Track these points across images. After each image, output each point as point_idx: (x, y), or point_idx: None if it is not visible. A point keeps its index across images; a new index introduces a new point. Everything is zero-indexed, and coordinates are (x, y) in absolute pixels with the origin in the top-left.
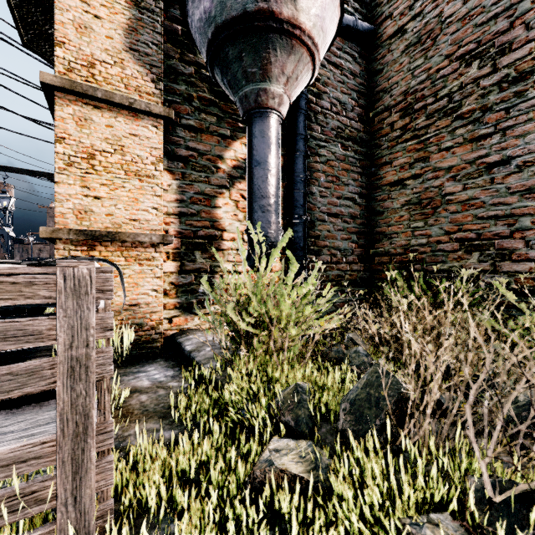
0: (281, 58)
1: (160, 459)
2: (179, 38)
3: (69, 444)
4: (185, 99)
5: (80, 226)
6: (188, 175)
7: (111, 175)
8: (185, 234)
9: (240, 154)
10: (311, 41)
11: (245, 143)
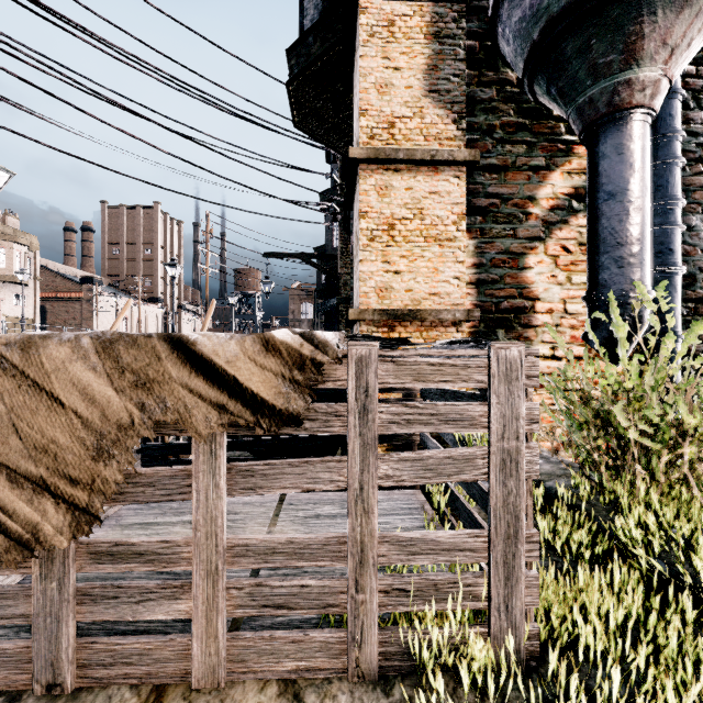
0: (663, 22)
1: (559, 592)
2: (476, 56)
3: (501, 544)
4: (484, 132)
5: (381, 306)
6: (488, 230)
7: (410, 245)
8: (485, 308)
9: (560, 188)
10: None
11: (568, 171)
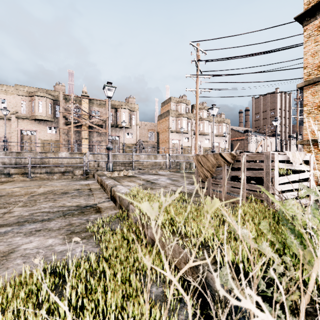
0: None
1: None
2: None
3: (265, 188)
4: None
5: (313, 138)
6: None
7: None
8: None
9: None
10: None
11: None
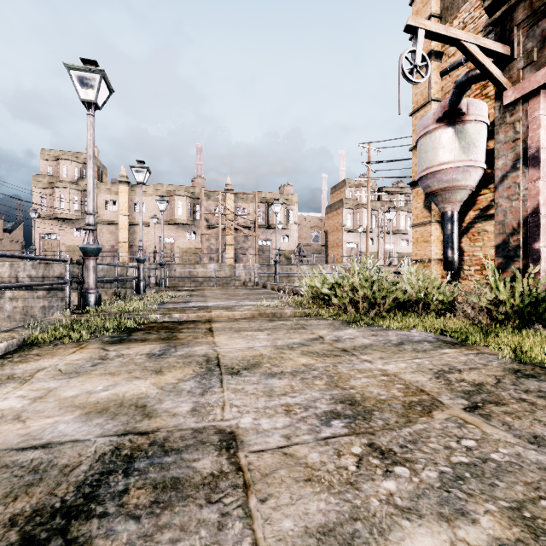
0: (435, 199)
1: None
2: None
3: None
4: None
5: (415, 258)
6: None
7: (421, 244)
8: None
9: (471, 216)
10: (439, 190)
11: (474, 210)
